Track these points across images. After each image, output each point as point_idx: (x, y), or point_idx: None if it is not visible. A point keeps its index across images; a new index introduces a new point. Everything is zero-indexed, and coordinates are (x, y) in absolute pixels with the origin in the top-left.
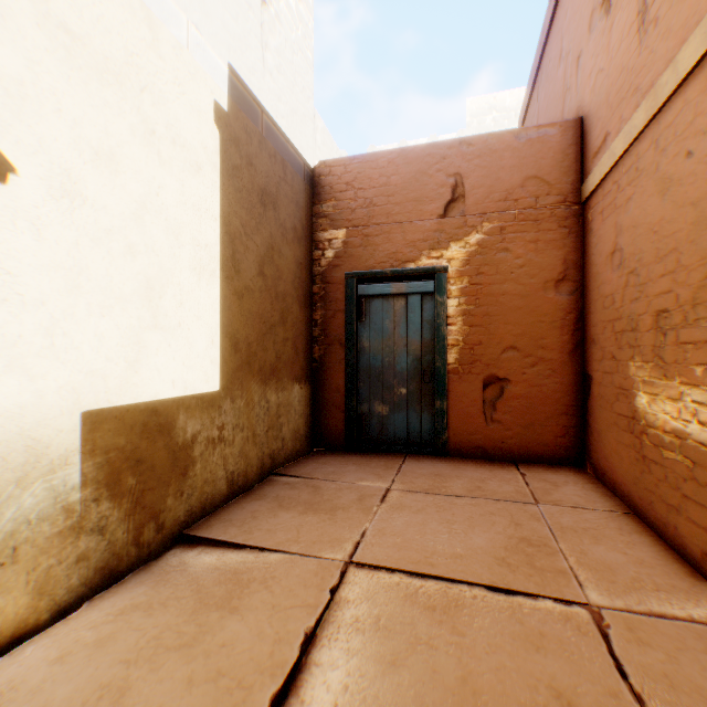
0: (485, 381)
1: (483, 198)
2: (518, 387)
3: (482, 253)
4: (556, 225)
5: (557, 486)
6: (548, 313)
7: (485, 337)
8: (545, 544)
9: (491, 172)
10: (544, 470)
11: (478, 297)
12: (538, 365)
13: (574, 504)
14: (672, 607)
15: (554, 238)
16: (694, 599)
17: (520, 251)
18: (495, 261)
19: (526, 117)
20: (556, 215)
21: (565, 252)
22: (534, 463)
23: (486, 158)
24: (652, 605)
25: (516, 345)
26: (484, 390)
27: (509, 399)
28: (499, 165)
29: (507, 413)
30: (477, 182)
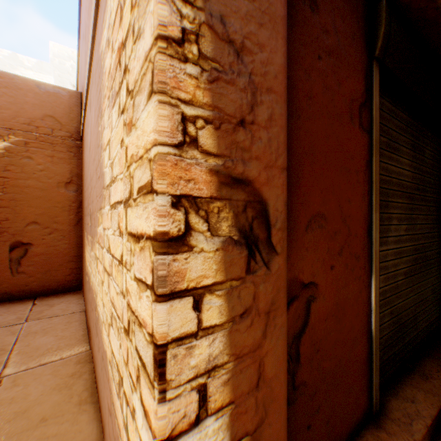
0: (13, 246)
1: (11, 118)
2: (40, 248)
3: (10, 156)
4: (67, 150)
5: (53, 306)
6: (61, 201)
7: (13, 215)
8: (4, 349)
9: (18, 102)
10: (55, 297)
11: (7, 187)
12: (55, 233)
13: (54, 315)
14: (57, 356)
15: (65, 157)
16: (73, 347)
17: (42, 160)
18: (22, 163)
19: (79, 76)
20: (67, 144)
21: (72, 167)
22: (52, 294)
23: (14, 91)
24: (45, 360)
25: (39, 221)
26: (12, 252)
27: (33, 256)
28: (25, 99)
29: (32, 266)
30: (6, 105)
